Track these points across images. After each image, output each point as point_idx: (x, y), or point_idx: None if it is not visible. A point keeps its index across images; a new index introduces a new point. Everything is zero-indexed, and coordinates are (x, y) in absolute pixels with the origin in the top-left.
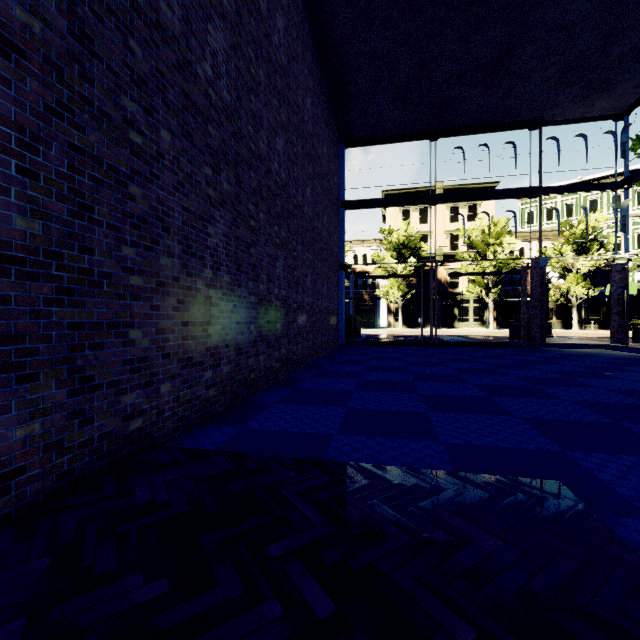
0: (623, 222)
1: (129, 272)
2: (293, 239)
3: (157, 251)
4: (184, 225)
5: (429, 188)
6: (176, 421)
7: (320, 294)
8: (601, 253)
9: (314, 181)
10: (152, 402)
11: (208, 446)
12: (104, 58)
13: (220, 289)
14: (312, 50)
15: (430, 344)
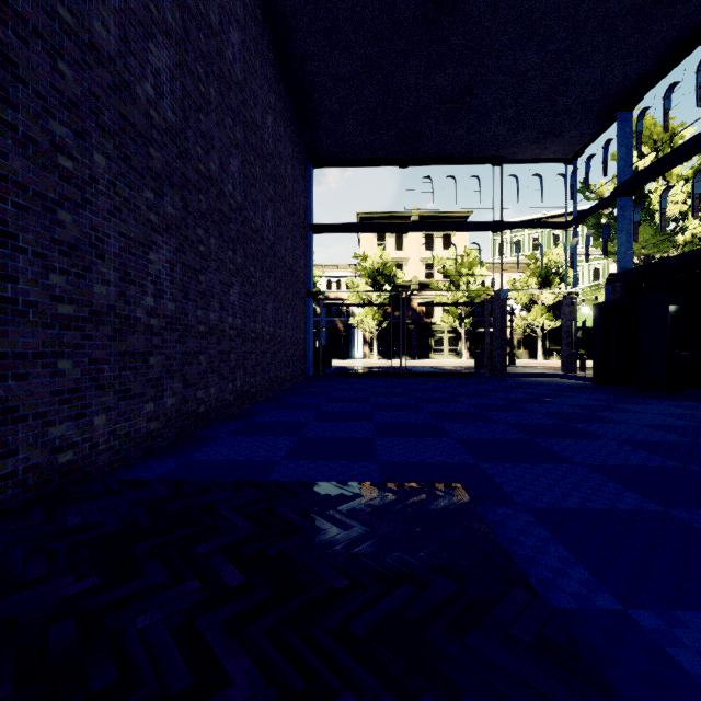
0: (572, 259)
1: (58, 301)
2: (251, 265)
3: (90, 279)
4: (121, 252)
5: (405, 213)
6: (112, 455)
7: (283, 323)
8: (559, 287)
9: (276, 203)
10: (84, 435)
11: (147, 477)
12: (29, 82)
13: (163, 318)
14: (274, 64)
15: (400, 375)
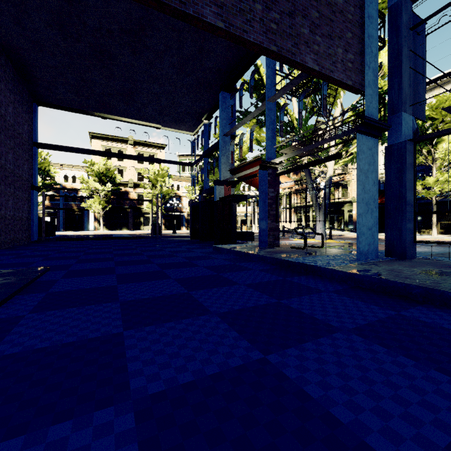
0: (194, 181)
1: None
2: None
3: None
4: None
5: (124, 138)
6: None
7: (4, 206)
8: None
9: None
10: None
11: None
12: None
13: None
14: None
15: (102, 238)
